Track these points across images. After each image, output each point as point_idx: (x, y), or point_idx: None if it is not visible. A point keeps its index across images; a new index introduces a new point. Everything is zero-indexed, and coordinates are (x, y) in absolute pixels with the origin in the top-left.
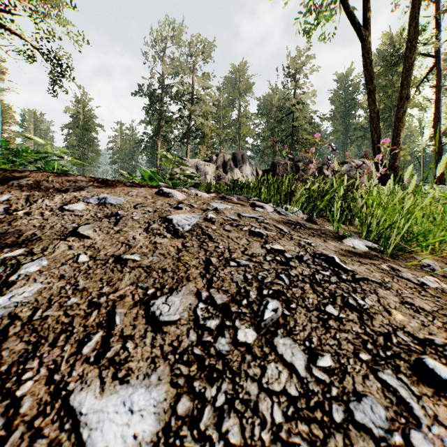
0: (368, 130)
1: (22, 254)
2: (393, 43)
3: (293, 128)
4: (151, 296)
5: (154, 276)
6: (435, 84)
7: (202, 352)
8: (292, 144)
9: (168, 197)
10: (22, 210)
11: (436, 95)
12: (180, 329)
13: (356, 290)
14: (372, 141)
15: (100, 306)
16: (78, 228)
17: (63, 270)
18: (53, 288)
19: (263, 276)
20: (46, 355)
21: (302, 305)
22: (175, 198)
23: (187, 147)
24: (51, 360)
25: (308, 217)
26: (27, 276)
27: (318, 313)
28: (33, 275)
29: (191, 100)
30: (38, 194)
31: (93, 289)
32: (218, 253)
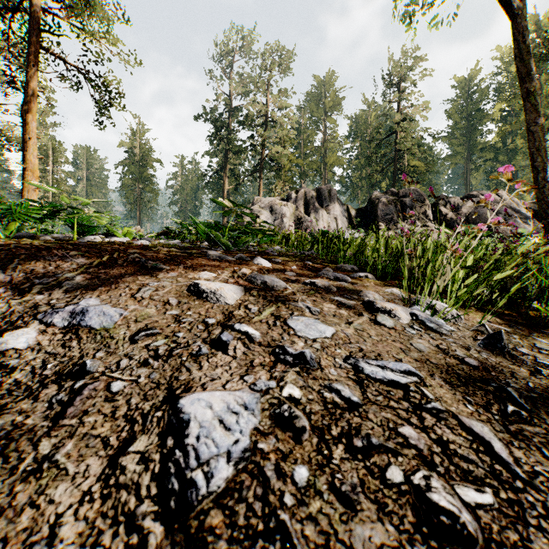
0: (501, 151)
1: None
2: (539, 29)
3: (396, 153)
4: None
5: None
6: None
7: None
8: (394, 173)
9: (209, 299)
10: None
11: None
12: None
13: None
14: (533, 167)
15: None
16: None
17: None
18: None
19: None
20: None
21: None
22: (222, 303)
23: (260, 182)
24: None
25: (488, 337)
26: None
27: None
28: None
29: (265, 125)
30: None
31: None
32: None
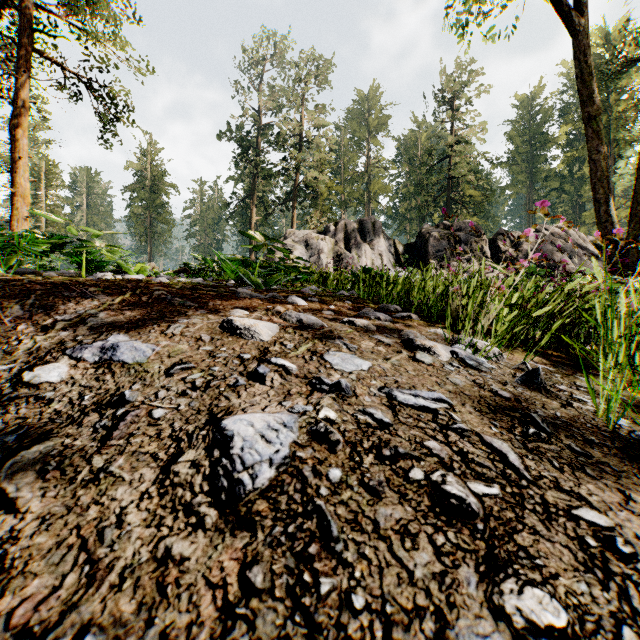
0: (567, 180)
1: None
2: (609, 43)
3: (450, 181)
4: None
5: None
6: None
7: None
8: (448, 204)
9: (243, 336)
10: None
11: None
12: None
13: None
14: (595, 200)
15: None
16: (6, 462)
17: None
18: None
19: None
20: None
21: None
22: (256, 339)
23: (293, 212)
24: None
25: (526, 374)
26: None
27: None
28: None
29: (299, 145)
30: None
31: None
32: None
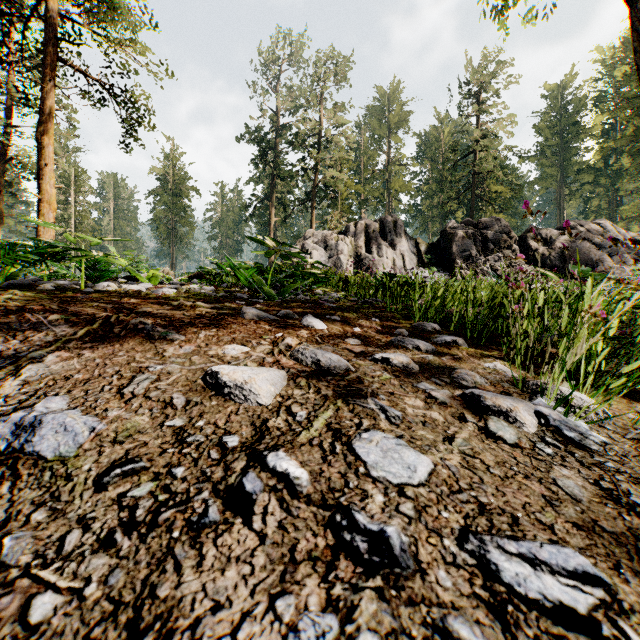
0: (602, 172)
1: None
2: None
3: (474, 177)
4: None
5: None
6: None
7: None
8: (472, 200)
9: (233, 397)
10: None
11: None
12: None
13: None
14: None
15: None
16: None
17: None
18: None
19: None
20: None
21: None
22: (252, 403)
23: (312, 212)
24: None
25: None
26: None
27: None
28: None
29: (318, 145)
30: None
31: None
32: None
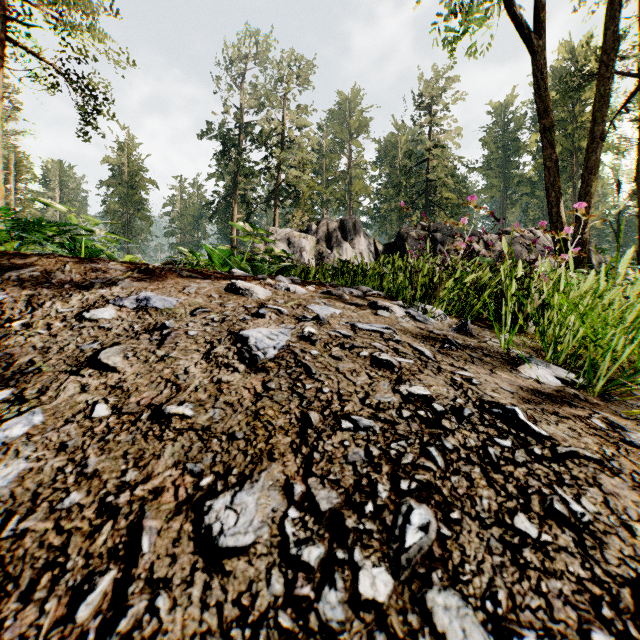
0: (537, 185)
1: (6, 400)
2: (575, 57)
3: (428, 183)
4: (207, 491)
5: (214, 448)
6: (638, 116)
7: (293, 623)
8: (426, 206)
9: (244, 295)
10: (20, 320)
11: (639, 132)
12: (255, 566)
13: (562, 478)
14: (548, 202)
15: (118, 512)
16: (100, 352)
17: (67, 434)
18: (45, 469)
19: (399, 450)
20: (10, 623)
21: (472, 514)
22: (255, 297)
23: (275, 211)
24: (17, 634)
25: (459, 325)
26: (6, 446)
27: (502, 532)
28: (15, 443)
29: (281, 145)
30: (47, 293)
31: (111, 474)
32: (321, 403)
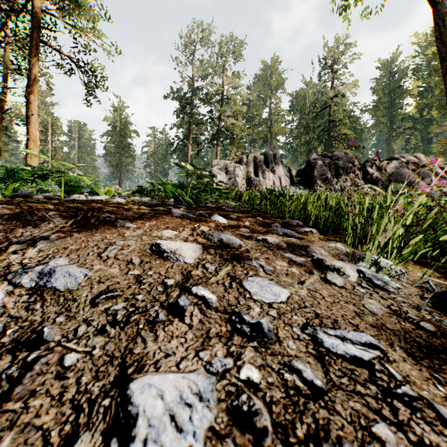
0: (418, 121)
1: None
2: None
3: (330, 123)
4: None
5: None
6: None
7: None
8: (328, 140)
9: (169, 259)
10: None
11: None
12: None
13: None
14: None
15: None
16: None
17: None
18: None
19: None
20: None
21: None
22: (181, 262)
23: (217, 148)
24: None
25: (435, 296)
26: None
27: None
28: None
29: (221, 101)
30: None
31: None
32: None
